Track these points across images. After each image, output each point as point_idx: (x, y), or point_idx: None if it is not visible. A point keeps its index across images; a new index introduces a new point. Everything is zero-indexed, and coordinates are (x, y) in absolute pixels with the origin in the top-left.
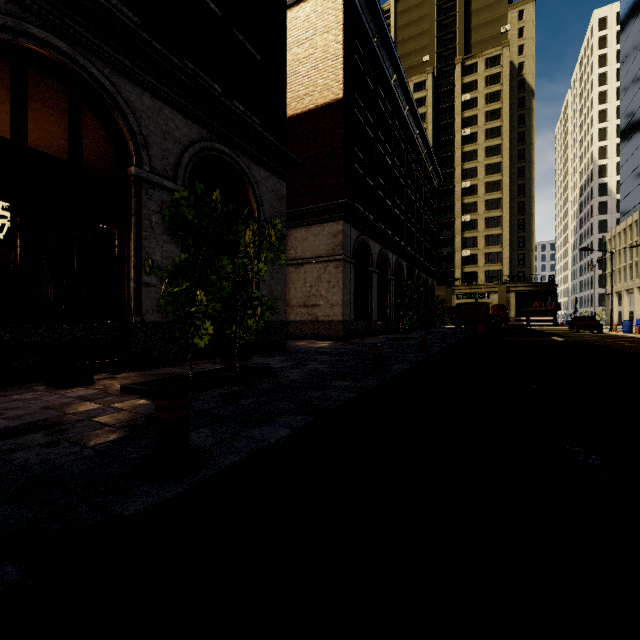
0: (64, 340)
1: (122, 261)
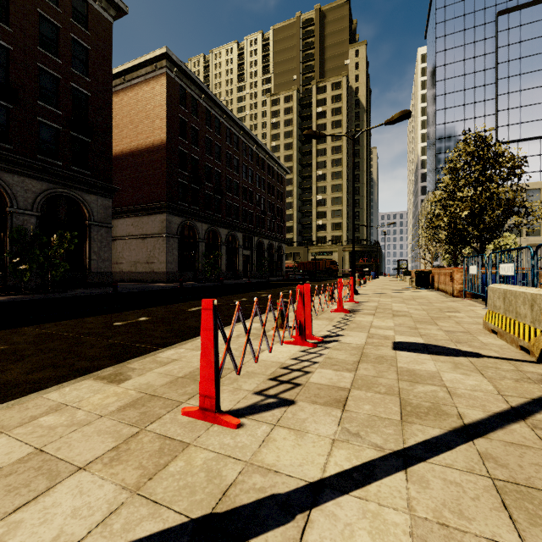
0: None
1: (4, 247)
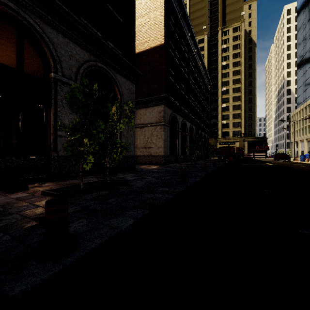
0: (13, 166)
1: (47, 123)
